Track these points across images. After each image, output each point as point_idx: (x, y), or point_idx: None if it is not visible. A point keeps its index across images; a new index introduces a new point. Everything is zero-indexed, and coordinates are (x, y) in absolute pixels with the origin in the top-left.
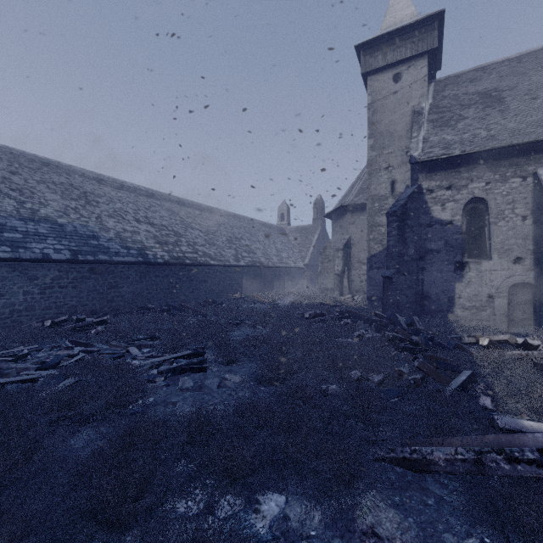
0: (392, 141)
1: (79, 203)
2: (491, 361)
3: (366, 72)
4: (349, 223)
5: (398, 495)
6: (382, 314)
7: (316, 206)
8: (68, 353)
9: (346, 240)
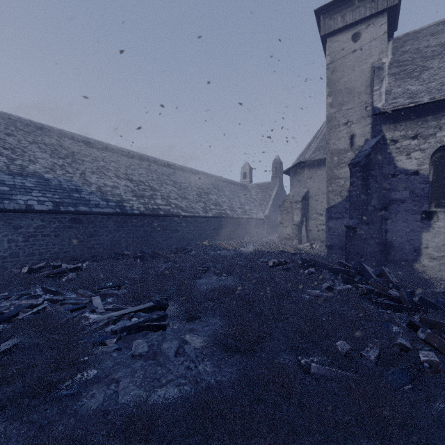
0: (351, 97)
1: (66, 161)
2: None
3: (325, 34)
4: (306, 178)
5: None
6: (346, 263)
7: (274, 165)
8: (31, 302)
9: (304, 193)
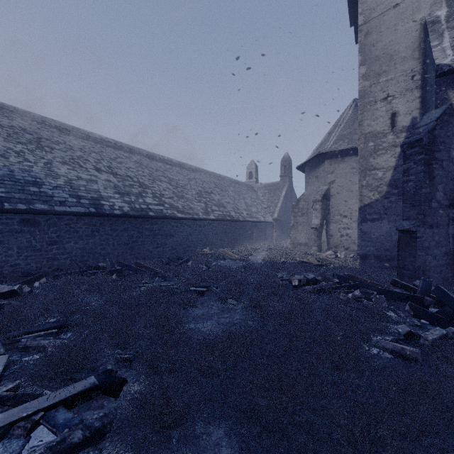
0: (392, 65)
1: (27, 147)
2: None
3: None
4: (327, 172)
5: None
6: (405, 283)
7: (283, 164)
8: None
9: (324, 191)
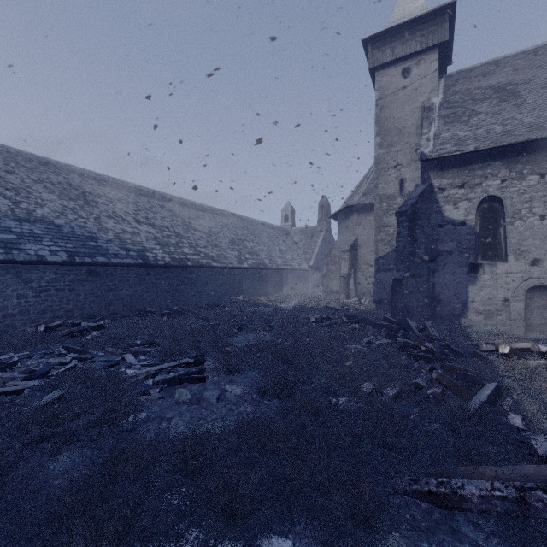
0: (401, 138)
1: (77, 203)
2: (515, 371)
3: (373, 67)
4: (355, 224)
5: (425, 539)
6: (391, 318)
7: (320, 207)
8: (59, 361)
9: (352, 241)
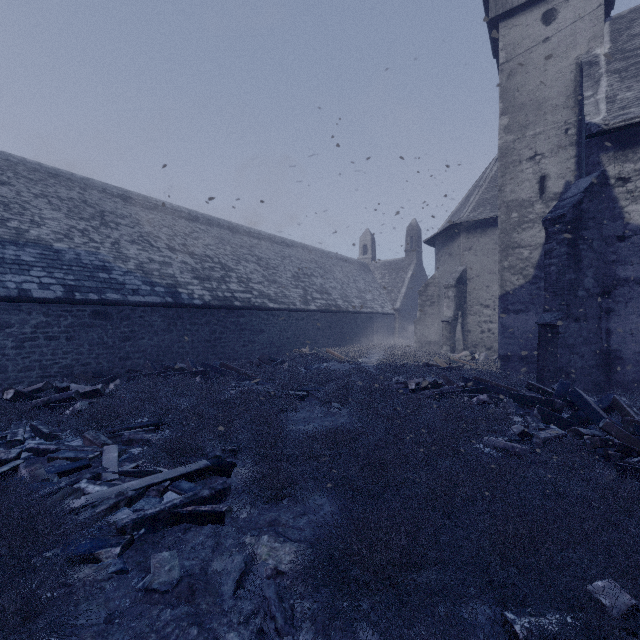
0: (541, 115)
1: (90, 224)
2: None
3: (497, 15)
4: (463, 249)
5: None
6: (542, 386)
7: (409, 234)
8: None
9: (460, 273)
